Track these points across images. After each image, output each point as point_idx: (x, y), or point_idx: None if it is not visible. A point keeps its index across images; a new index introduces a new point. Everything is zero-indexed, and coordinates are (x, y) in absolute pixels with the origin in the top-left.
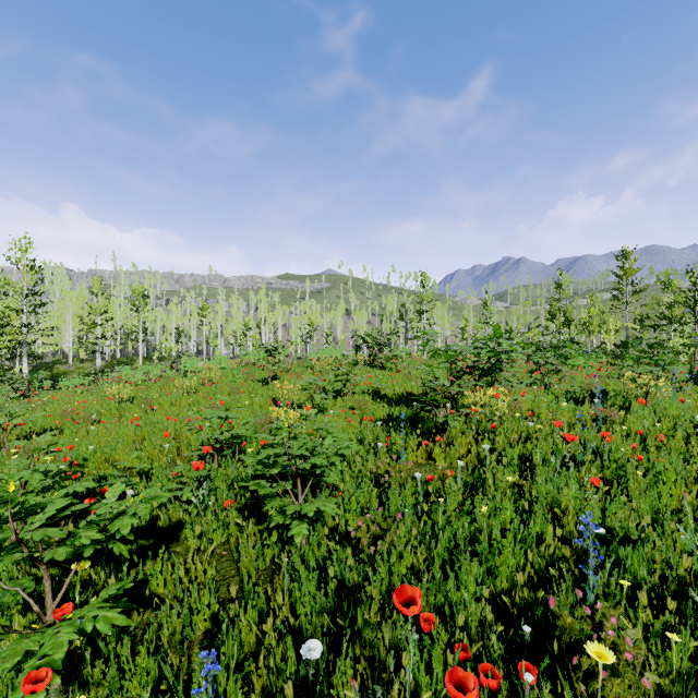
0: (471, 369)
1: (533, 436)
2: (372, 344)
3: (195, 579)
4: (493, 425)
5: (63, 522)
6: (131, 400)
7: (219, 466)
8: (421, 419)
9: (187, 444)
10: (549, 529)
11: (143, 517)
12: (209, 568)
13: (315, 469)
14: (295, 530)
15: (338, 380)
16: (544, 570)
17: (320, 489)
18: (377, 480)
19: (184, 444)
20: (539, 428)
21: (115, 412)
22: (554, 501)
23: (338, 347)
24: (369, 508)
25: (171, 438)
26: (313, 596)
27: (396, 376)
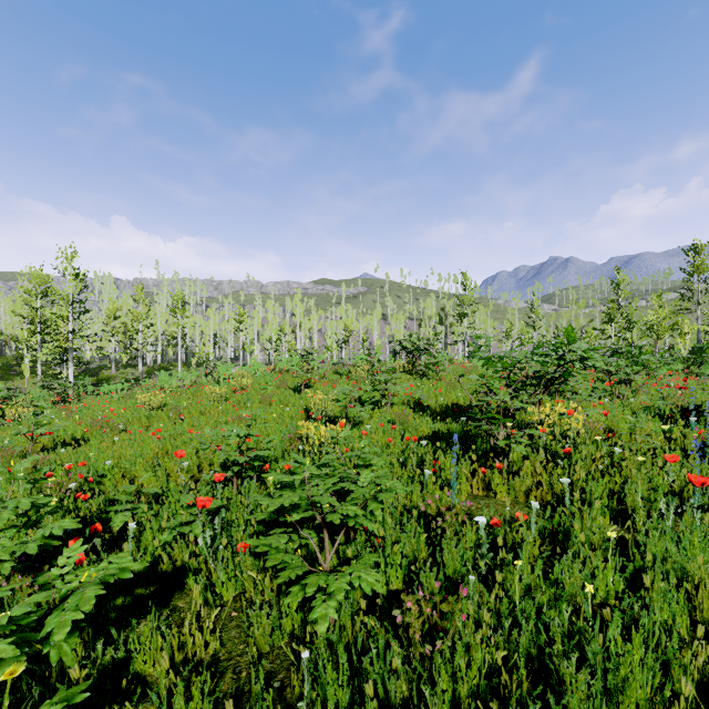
0: (532, 379)
1: (624, 467)
2: (411, 349)
3: (194, 655)
4: (566, 450)
5: (46, 566)
6: (162, 408)
7: (240, 490)
8: (473, 437)
9: (209, 461)
10: (698, 631)
11: (143, 558)
12: (211, 642)
13: (347, 519)
14: (318, 611)
15: (375, 389)
16: (702, 705)
17: (354, 528)
18: (426, 522)
19: (207, 460)
20: (641, 460)
21: (144, 421)
22: (677, 568)
23: (374, 352)
24: (416, 558)
25: (193, 454)
26: (344, 706)
27: (438, 385)
